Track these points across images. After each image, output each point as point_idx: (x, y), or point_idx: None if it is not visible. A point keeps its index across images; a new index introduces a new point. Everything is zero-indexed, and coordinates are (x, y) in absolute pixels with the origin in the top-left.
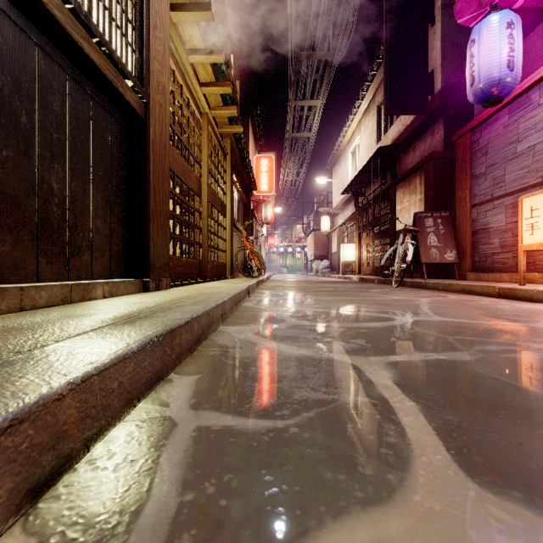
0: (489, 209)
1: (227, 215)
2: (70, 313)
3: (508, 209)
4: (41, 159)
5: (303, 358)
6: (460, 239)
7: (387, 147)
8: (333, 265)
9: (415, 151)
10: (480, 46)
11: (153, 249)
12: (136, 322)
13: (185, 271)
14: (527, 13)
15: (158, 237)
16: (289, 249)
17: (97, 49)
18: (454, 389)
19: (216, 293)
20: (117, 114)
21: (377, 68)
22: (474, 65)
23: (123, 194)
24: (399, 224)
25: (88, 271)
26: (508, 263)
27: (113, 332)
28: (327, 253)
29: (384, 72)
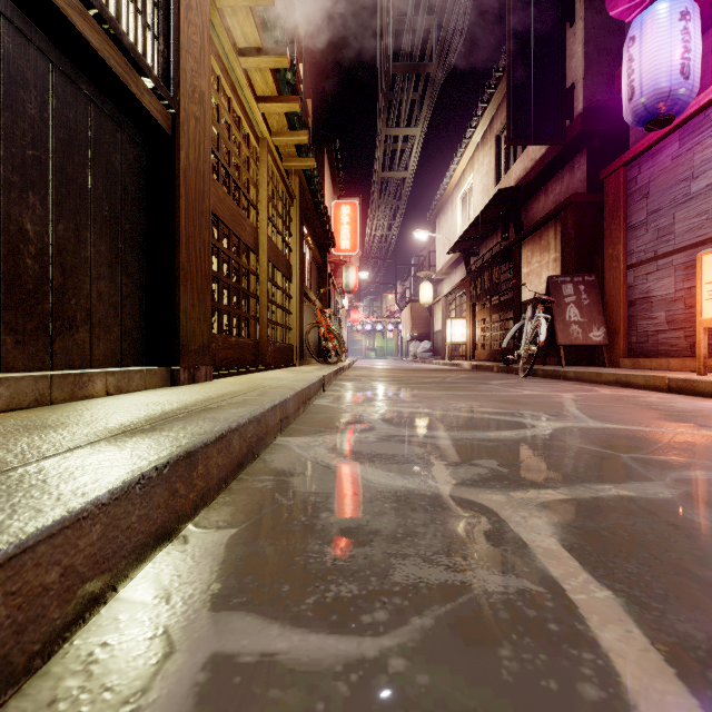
0: (651, 272)
1: (295, 280)
2: (36, 422)
3: (678, 271)
4: (6, 187)
5: (405, 494)
6: (610, 312)
7: (510, 189)
8: (436, 348)
9: (547, 194)
10: (643, 45)
11: (186, 323)
12: (130, 441)
13: (235, 356)
14: (705, 3)
15: (193, 308)
16: (378, 327)
17: (97, 27)
18: (668, 558)
19: (275, 388)
20: (132, 128)
21: (495, 84)
22: (634, 72)
23: (141, 245)
24: (525, 292)
25: (85, 356)
26: (678, 345)
27: (79, 461)
28: (428, 331)
29: (507, 87)
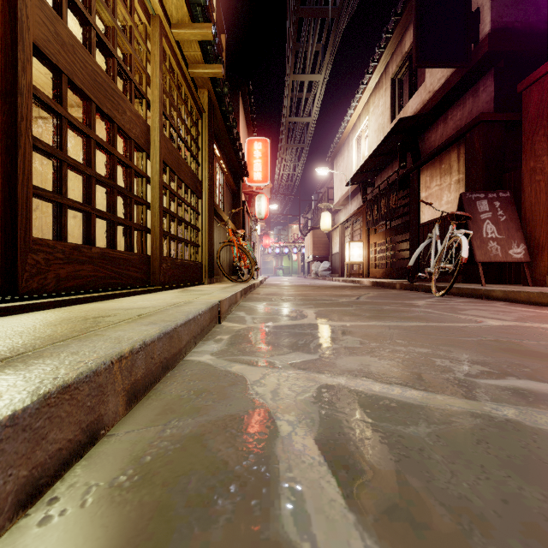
0: None
1: (203, 196)
2: None
3: None
4: None
5: None
6: (532, 228)
7: (410, 118)
8: (334, 267)
9: (446, 122)
10: None
11: None
12: None
13: (99, 274)
14: None
15: None
16: (285, 250)
17: None
18: None
19: None
20: None
21: (392, 29)
22: None
23: None
24: (424, 215)
25: None
26: None
27: None
28: (327, 253)
29: (414, 10)
